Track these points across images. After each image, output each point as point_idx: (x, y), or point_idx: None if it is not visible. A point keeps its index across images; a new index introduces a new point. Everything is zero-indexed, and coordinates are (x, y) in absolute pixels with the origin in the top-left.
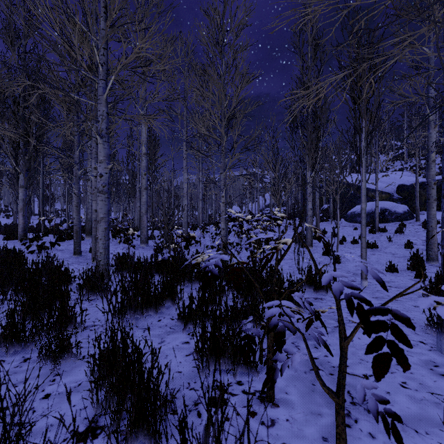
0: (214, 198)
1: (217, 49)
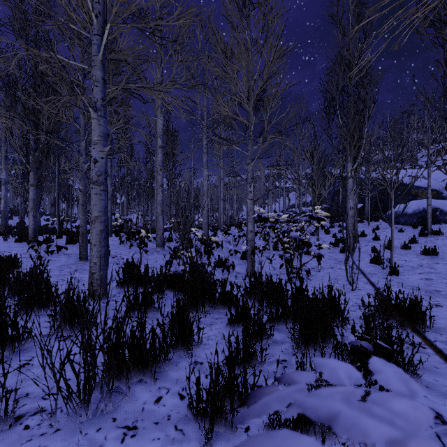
0: (235, 198)
1: (243, 13)
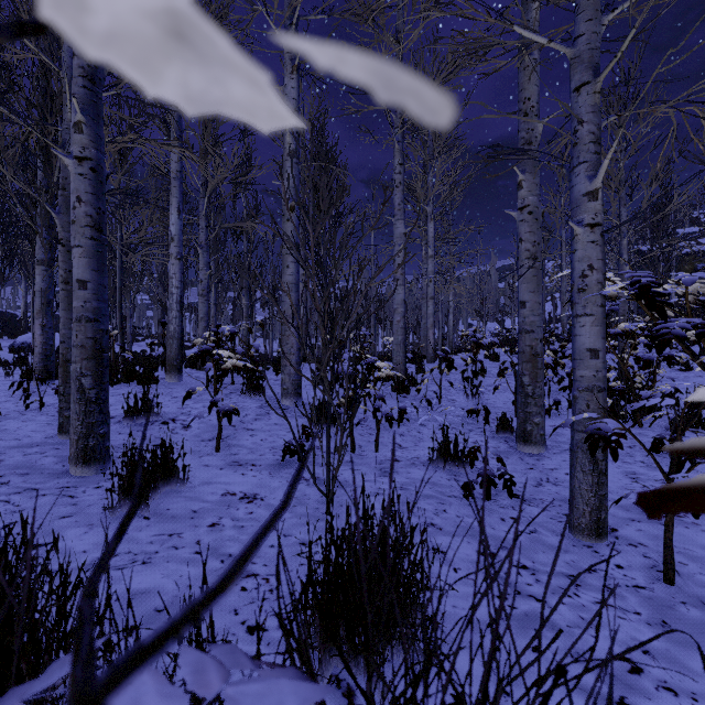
0: (451, 304)
1: None
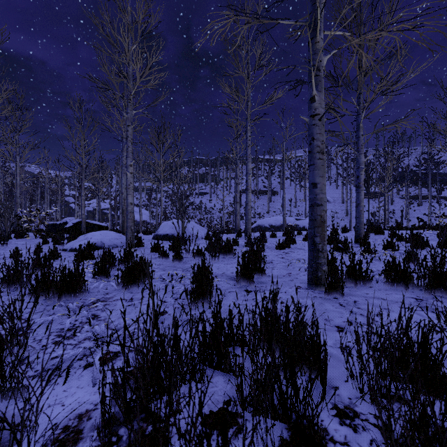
0: None
1: None
